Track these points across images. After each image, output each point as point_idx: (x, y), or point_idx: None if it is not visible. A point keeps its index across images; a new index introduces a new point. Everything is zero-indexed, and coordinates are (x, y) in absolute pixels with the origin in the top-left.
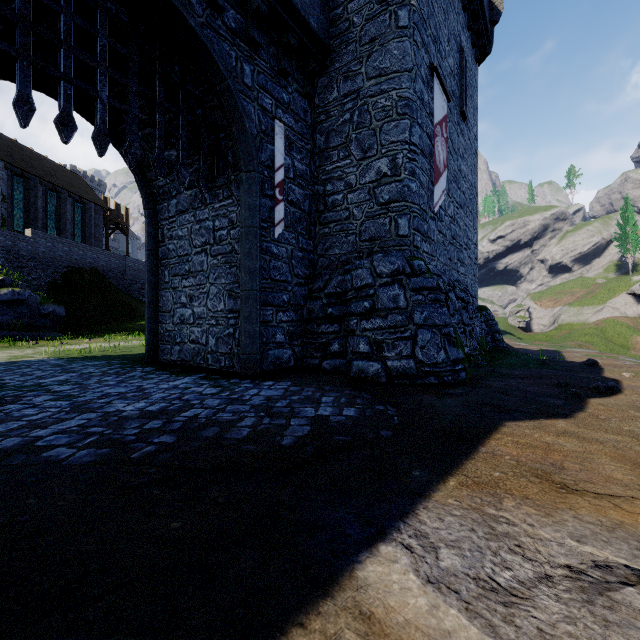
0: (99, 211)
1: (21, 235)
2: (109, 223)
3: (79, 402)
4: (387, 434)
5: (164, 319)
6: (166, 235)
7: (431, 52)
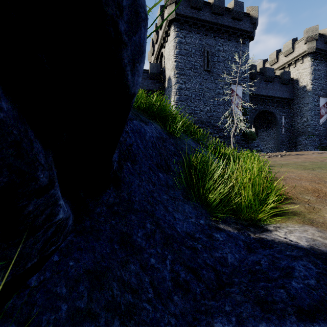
0: None
1: None
2: None
3: None
4: None
5: None
6: (259, 135)
7: (319, 93)
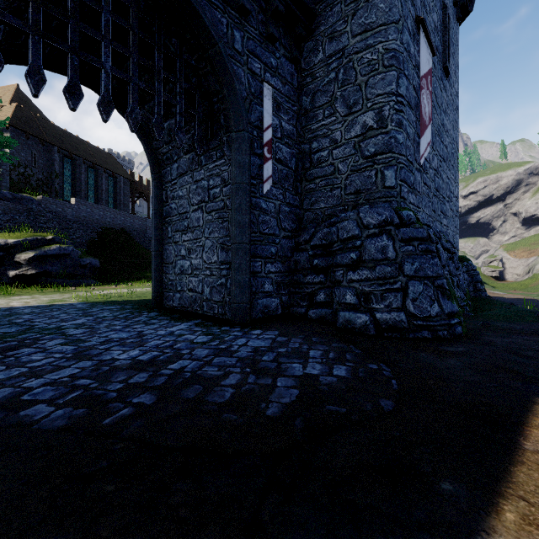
0: (127, 183)
1: (68, 203)
2: (134, 192)
3: (83, 347)
4: (388, 405)
5: (167, 270)
6: (169, 196)
7: (417, 5)
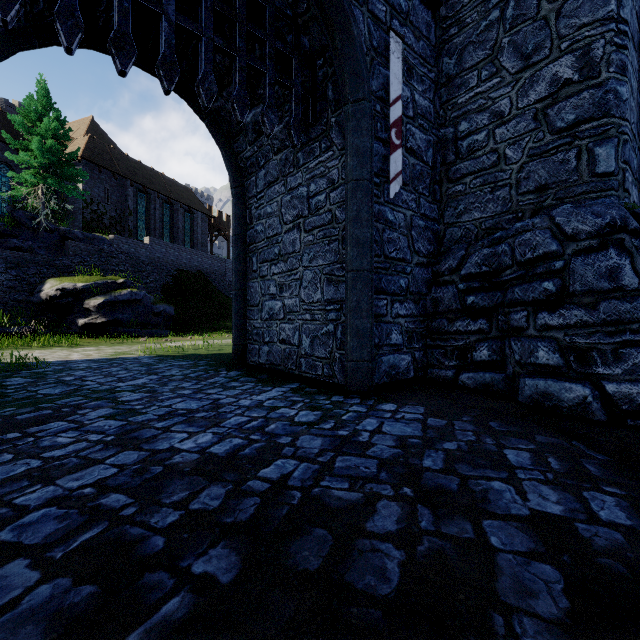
0: (204, 219)
1: (141, 243)
2: (213, 230)
3: (132, 424)
4: None
5: (252, 314)
6: (254, 215)
7: None
